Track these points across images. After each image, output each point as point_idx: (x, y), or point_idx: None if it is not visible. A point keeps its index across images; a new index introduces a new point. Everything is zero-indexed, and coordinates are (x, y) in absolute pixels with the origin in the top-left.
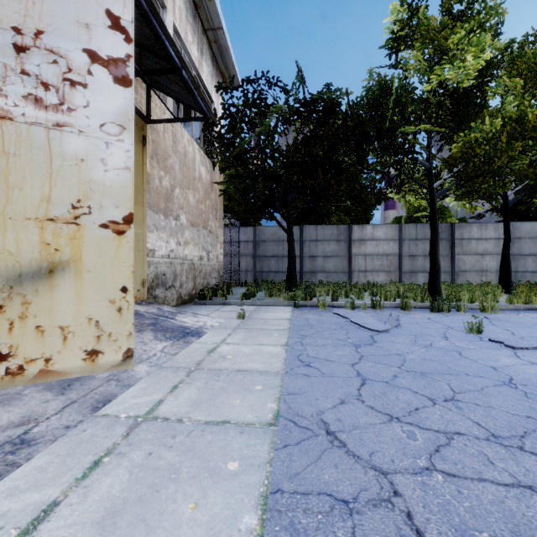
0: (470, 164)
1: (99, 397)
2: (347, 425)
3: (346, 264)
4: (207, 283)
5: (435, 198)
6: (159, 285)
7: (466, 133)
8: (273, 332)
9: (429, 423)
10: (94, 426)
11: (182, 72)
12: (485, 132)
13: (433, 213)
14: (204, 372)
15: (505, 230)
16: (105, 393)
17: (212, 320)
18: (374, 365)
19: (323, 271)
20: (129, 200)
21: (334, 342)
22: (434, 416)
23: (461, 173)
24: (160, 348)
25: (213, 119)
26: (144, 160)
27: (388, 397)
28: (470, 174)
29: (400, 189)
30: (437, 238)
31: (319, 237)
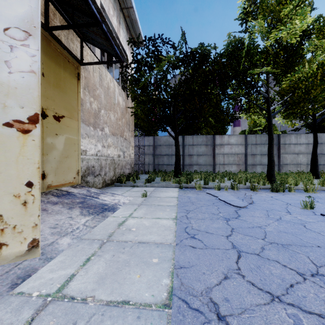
0: (295, 94)
1: (21, 272)
2: (235, 307)
3: (212, 160)
4: (123, 172)
5: (271, 117)
6: (90, 174)
7: (292, 74)
8: (166, 208)
9: (308, 304)
10: (4, 308)
11: (102, 25)
12: (305, 72)
13: (270, 126)
14: (113, 244)
15: (314, 138)
16: (27, 268)
17: (124, 198)
18: (244, 237)
19: (197, 164)
20: (35, 101)
21: (210, 216)
22: (309, 295)
23: (289, 100)
24: (83, 222)
25: (125, 62)
26: (79, 90)
27: (263, 271)
28: (295, 100)
29: (249, 111)
30: (273, 143)
31: (194, 143)
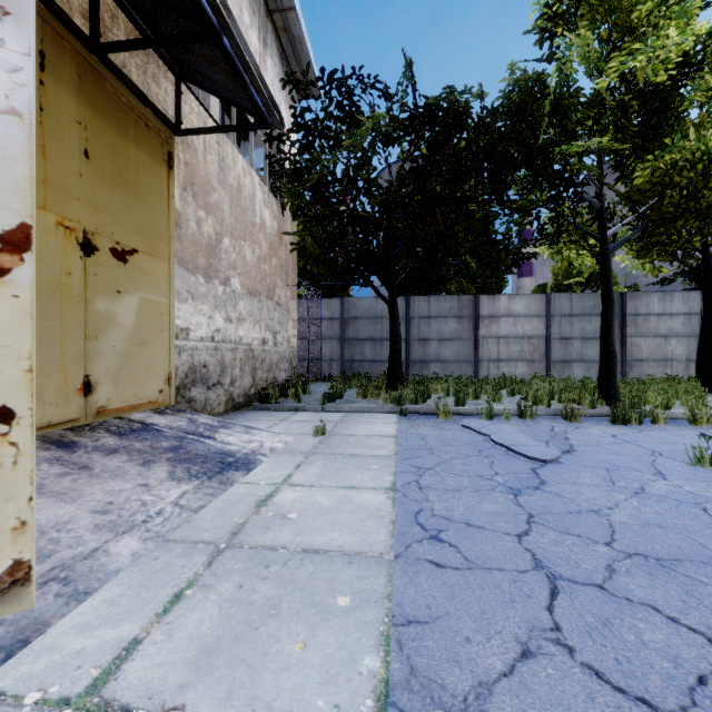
0: (665, 200)
1: (5, 632)
2: None
3: (471, 351)
4: (273, 377)
5: (610, 252)
6: (197, 382)
7: (658, 155)
8: (369, 462)
9: None
10: None
11: (222, 38)
12: (690, 150)
13: (606, 275)
14: (241, 554)
15: (705, 301)
16: (23, 621)
17: (274, 438)
18: (560, 538)
19: (438, 360)
20: (19, 191)
21: (474, 483)
22: None
23: (652, 213)
24: (174, 497)
25: (277, 127)
26: (171, 191)
27: (621, 635)
28: (665, 214)
29: (558, 238)
30: (612, 312)
31: (432, 313)
